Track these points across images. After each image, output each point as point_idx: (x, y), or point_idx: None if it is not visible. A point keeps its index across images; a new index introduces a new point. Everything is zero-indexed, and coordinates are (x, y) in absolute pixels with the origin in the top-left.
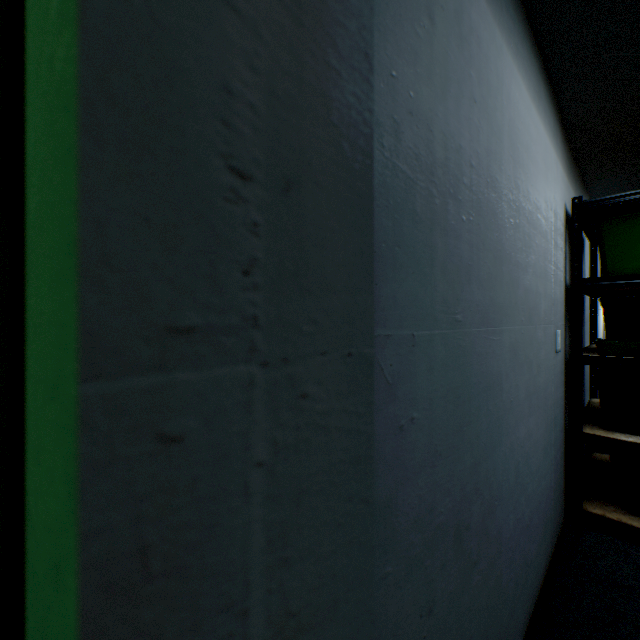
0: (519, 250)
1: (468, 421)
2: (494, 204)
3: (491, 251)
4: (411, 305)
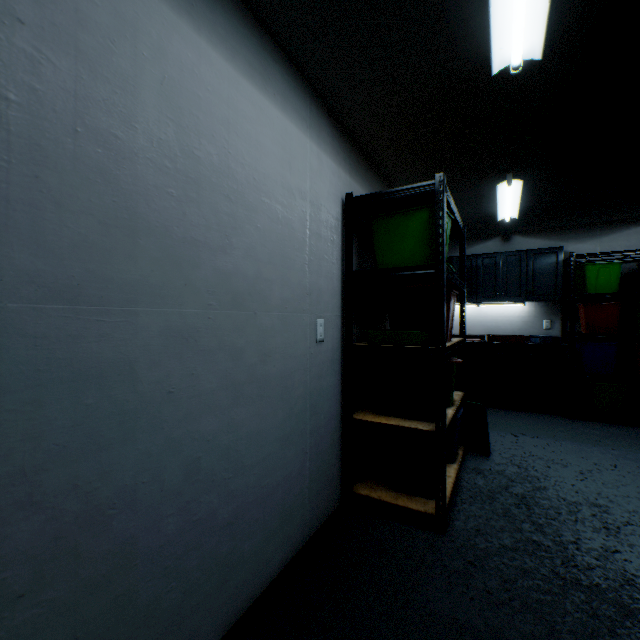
0: (201, 227)
1: None
2: (107, 162)
3: (94, 216)
4: None
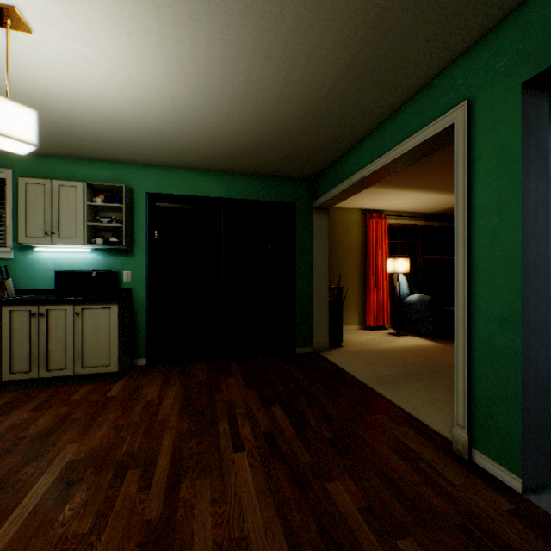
0: None
1: None
2: None
3: None
4: None
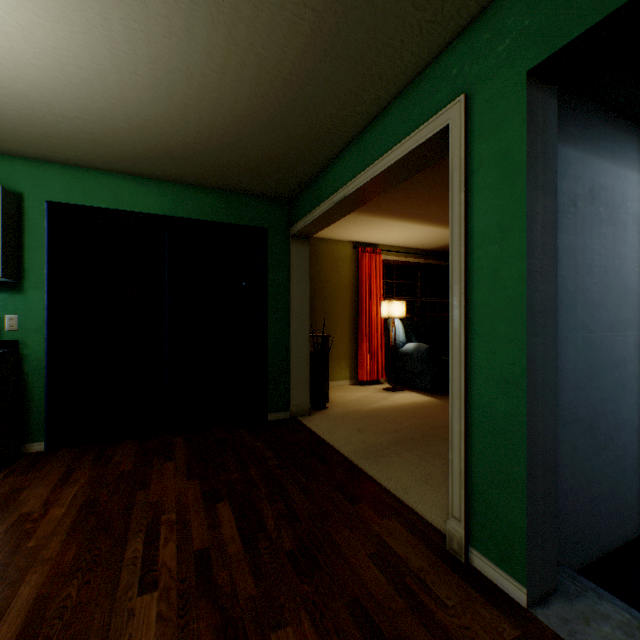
0: None
1: (597, 377)
2: (618, 266)
3: (616, 292)
4: (565, 324)
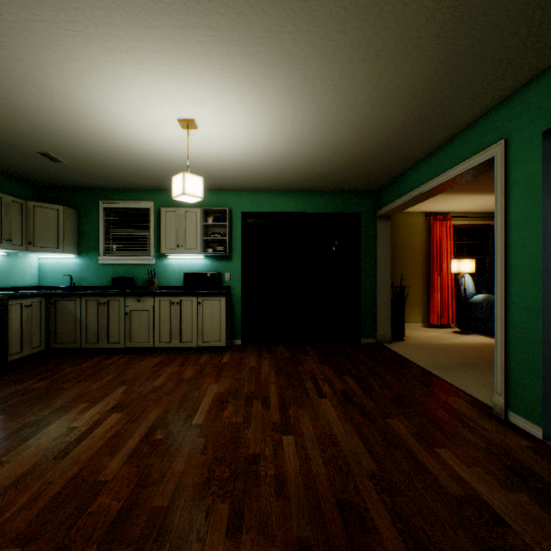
0: None
1: None
2: None
3: None
4: None
